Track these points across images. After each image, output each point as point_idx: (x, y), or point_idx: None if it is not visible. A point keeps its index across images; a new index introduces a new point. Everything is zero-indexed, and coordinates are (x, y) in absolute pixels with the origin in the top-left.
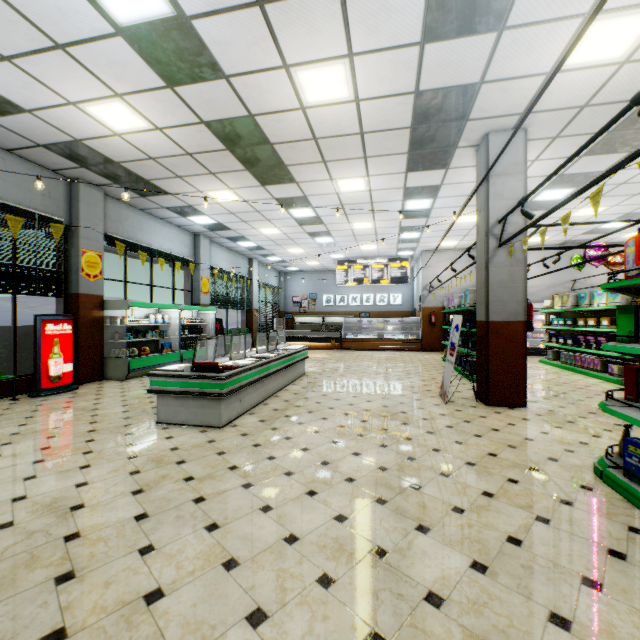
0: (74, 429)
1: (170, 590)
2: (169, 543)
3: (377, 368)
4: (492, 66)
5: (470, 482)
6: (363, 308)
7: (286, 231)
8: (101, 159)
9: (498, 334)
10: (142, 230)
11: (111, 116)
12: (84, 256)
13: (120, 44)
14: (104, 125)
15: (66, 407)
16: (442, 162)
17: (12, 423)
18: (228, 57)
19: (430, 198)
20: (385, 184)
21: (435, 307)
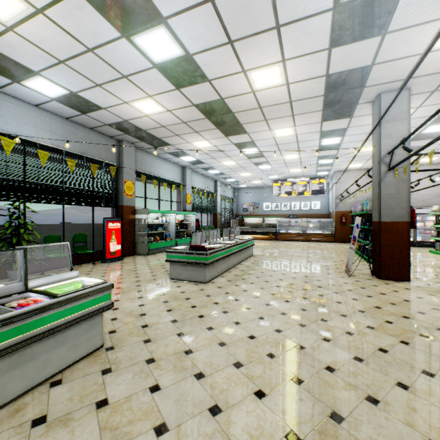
0: (129, 280)
1: (195, 350)
2: (190, 333)
3: (301, 253)
4: (379, 54)
5: (359, 320)
6: (291, 212)
7: (239, 162)
8: (136, 129)
9: (388, 230)
10: (154, 167)
11: (145, 107)
12: (125, 184)
13: (154, 72)
14: (140, 111)
15: (121, 268)
16: (347, 114)
17: (98, 275)
18: (211, 71)
19: (339, 136)
20: (307, 130)
21: (345, 211)
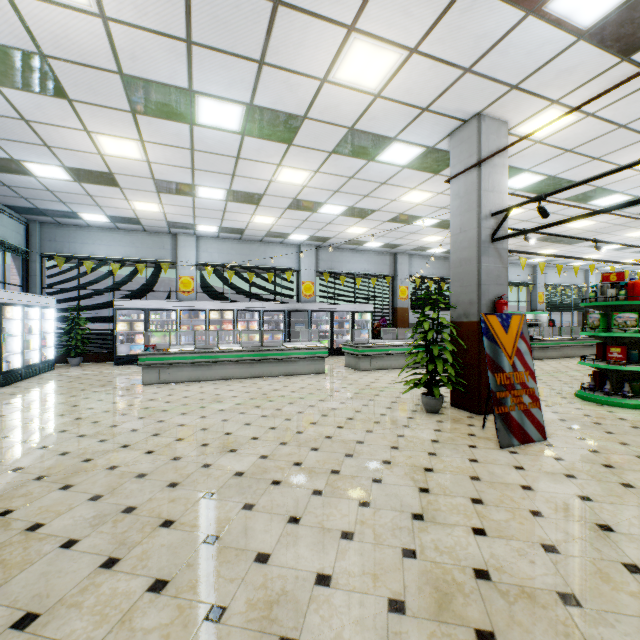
0: None
1: None
2: None
3: None
4: None
5: None
6: None
7: (606, 254)
8: None
9: None
10: None
11: None
12: None
13: None
14: None
15: None
16: None
17: None
18: None
19: None
20: None
21: None
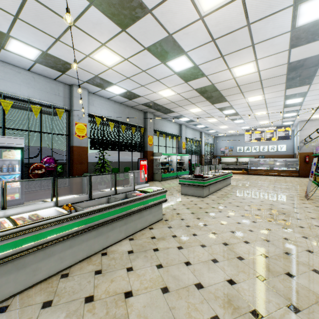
0: None
1: (208, 225)
2: (203, 218)
3: (269, 183)
4: None
5: (310, 222)
6: (260, 153)
7: (220, 119)
8: (156, 105)
9: None
10: (163, 126)
11: (164, 93)
12: (148, 138)
13: (174, 76)
14: (161, 96)
15: None
16: (306, 82)
17: None
18: (208, 71)
19: (301, 97)
20: (273, 95)
21: (308, 152)
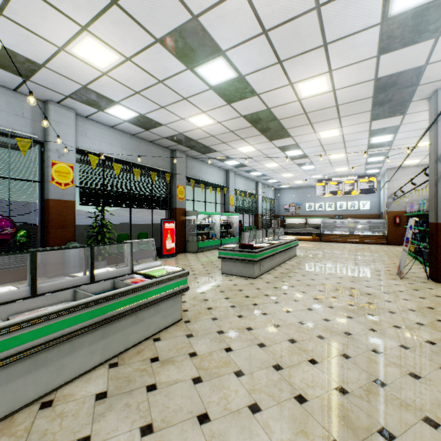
0: None
1: (254, 328)
2: (248, 316)
3: (348, 254)
4: (433, 55)
5: (408, 317)
6: (337, 212)
7: (282, 164)
8: (188, 140)
9: None
10: (201, 172)
11: (198, 121)
12: (178, 189)
13: (210, 92)
14: (194, 125)
15: (177, 263)
16: (399, 111)
17: None
18: (260, 86)
19: (391, 134)
20: (354, 130)
21: (399, 211)
